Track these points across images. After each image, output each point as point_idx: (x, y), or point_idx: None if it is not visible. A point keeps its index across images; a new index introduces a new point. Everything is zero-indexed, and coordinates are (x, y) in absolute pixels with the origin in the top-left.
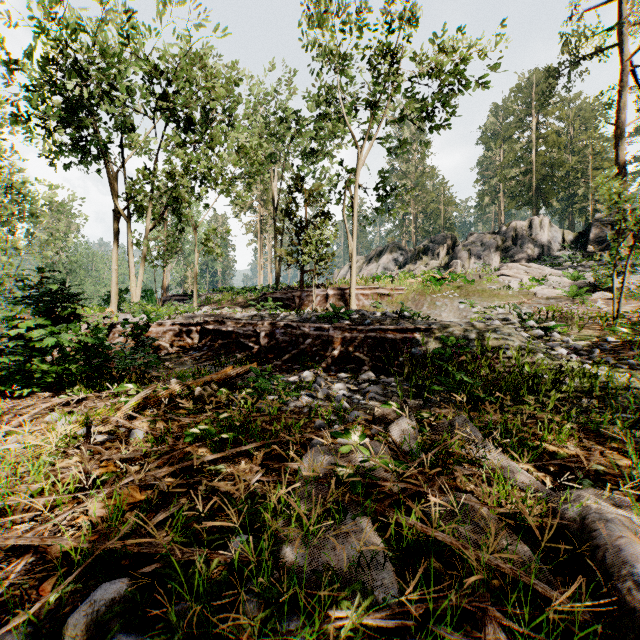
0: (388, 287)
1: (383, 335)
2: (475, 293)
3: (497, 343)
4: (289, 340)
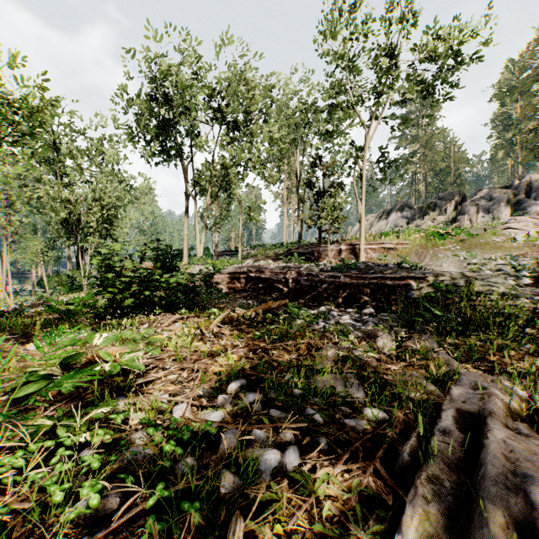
0: (393, 242)
1: (383, 282)
2: (477, 246)
3: (482, 289)
4: (310, 285)
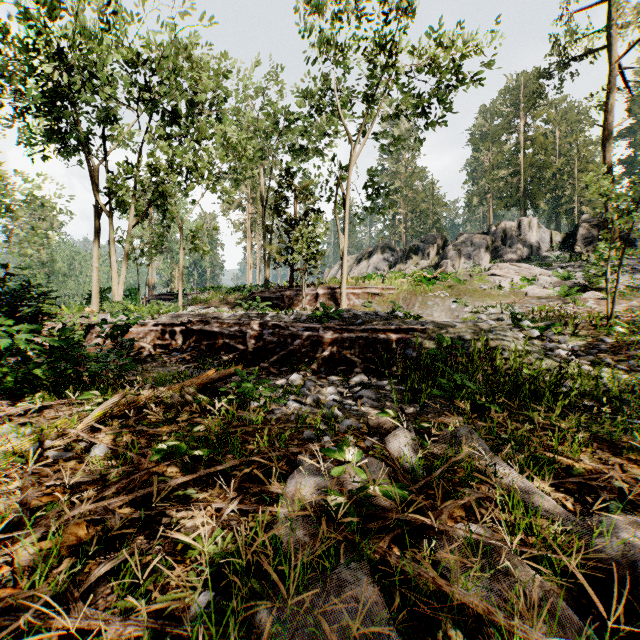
0: (379, 286)
1: (375, 335)
2: (466, 293)
3: (493, 344)
4: (277, 341)
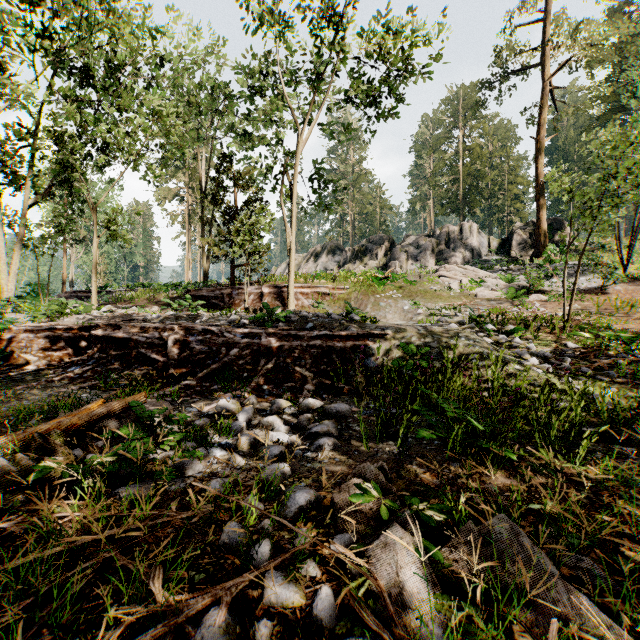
0: (329, 286)
1: (330, 343)
2: (418, 294)
3: (464, 352)
4: (208, 350)
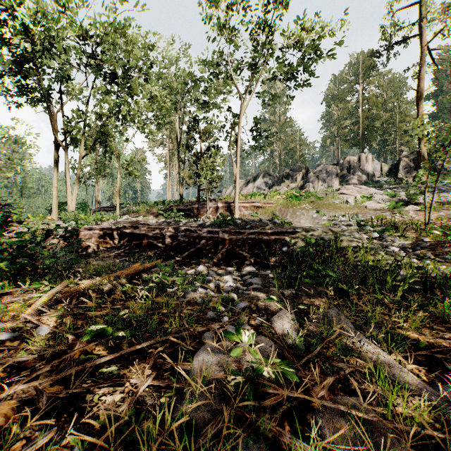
0: (262, 201)
1: (260, 237)
2: (323, 206)
3: (346, 243)
4: (188, 241)
